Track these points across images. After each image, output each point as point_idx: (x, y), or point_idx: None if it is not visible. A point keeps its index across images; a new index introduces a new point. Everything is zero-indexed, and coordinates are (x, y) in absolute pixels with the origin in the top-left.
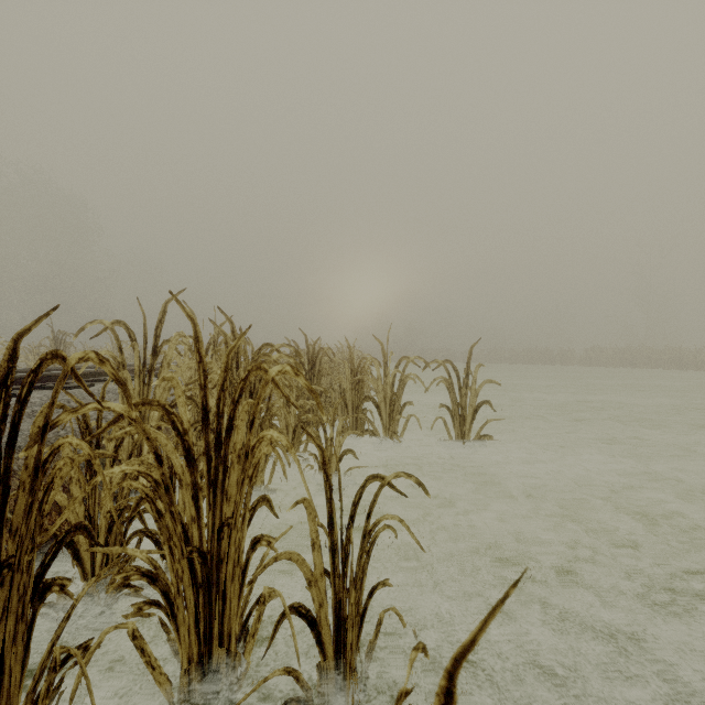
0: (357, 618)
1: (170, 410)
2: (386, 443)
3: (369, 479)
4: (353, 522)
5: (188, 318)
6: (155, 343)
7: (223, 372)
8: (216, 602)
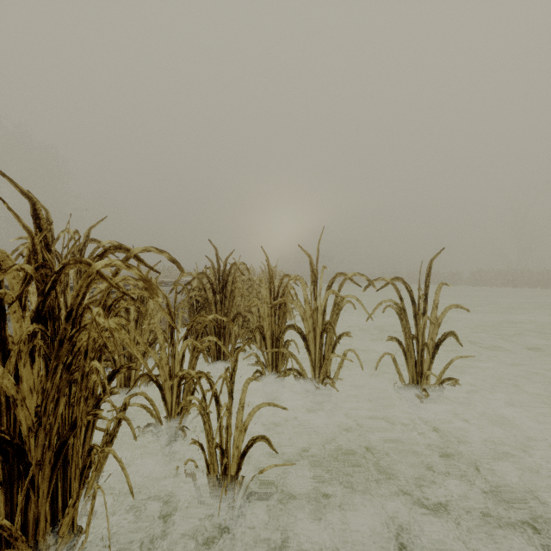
0: None
1: None
2: (315, 386)
3: None
4: None
5: None
6: None
7: None
8: None
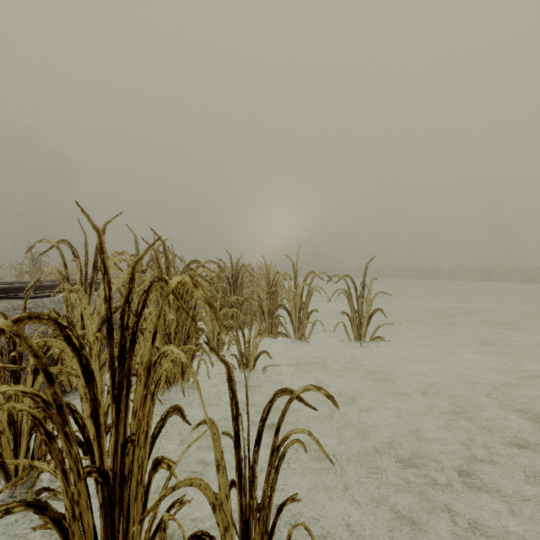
0: (265, 537)
1: (63, 324)
2: (296, 343)
3: (277, 393)
4: (260, 438)
5: (94, 229)
6: (96, 259)
7: (127, 284)
8: (120, 519)
